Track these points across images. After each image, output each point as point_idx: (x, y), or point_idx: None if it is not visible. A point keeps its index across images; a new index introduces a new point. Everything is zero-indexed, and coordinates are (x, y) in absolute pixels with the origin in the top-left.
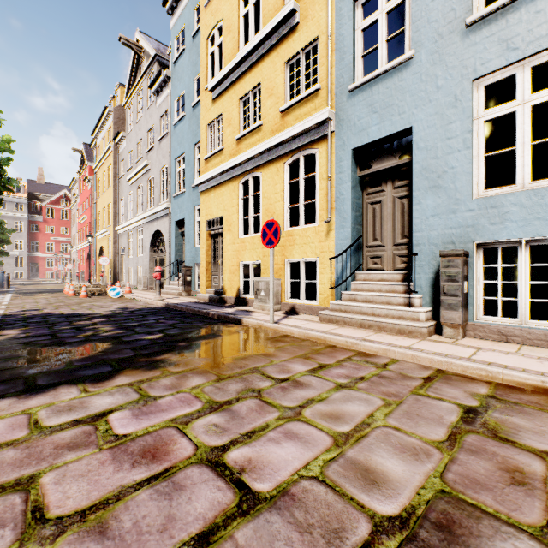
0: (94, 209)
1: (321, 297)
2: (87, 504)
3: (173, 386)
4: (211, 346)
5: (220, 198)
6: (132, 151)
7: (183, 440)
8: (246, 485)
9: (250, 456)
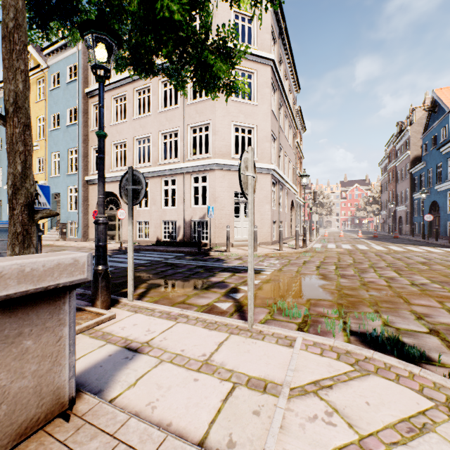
0: None
1: (45, 234)
2: None
3: None
4: None
5: None
6: None
7: None
8: None
9: None
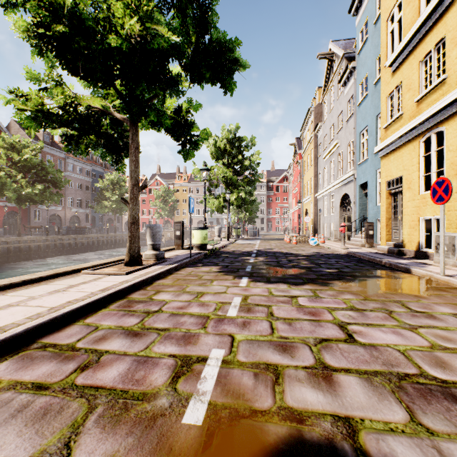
0: (302, 183)
1: None
2: (286, 317)
3: (333, 295)
4: (370, 282)
5: (399, 159)
6: (326, 135)
7: (329, 314)
8: (352, 336)
9: (362, 330)
